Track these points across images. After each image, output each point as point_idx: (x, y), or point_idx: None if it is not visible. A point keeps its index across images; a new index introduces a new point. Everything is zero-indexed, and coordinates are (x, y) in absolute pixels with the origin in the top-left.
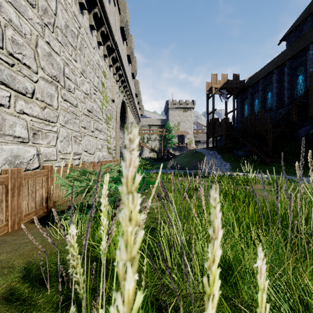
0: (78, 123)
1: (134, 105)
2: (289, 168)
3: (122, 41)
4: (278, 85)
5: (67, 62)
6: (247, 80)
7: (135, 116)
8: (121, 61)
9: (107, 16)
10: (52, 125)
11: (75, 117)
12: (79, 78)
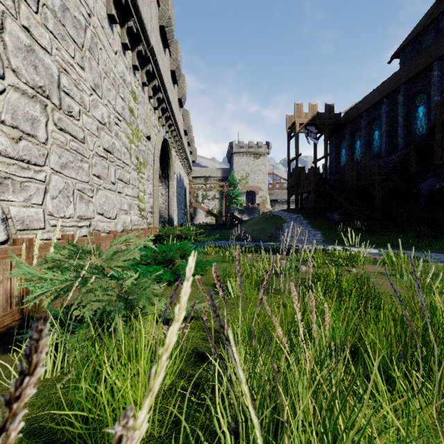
0: (87, 169)
1: (183, 147)
2: (407, 240)
3: (162, 48)
4: (388, 121)
5: (65, 68)
6: (345, 114)
7: (184, 163)
8: (161, 78)
9: (137, 5)
10: (34, 170)
11: (81, 158)
12: (88, 96)
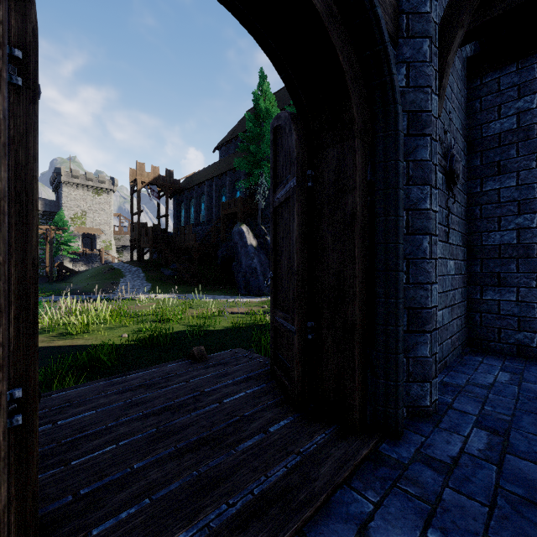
0: None
1: None
2: (203, 288)
3: None
4: (209, 199)
5: None
6: (186, 179)
7: None
8: None
9: None
10: None
11: None
12: None
